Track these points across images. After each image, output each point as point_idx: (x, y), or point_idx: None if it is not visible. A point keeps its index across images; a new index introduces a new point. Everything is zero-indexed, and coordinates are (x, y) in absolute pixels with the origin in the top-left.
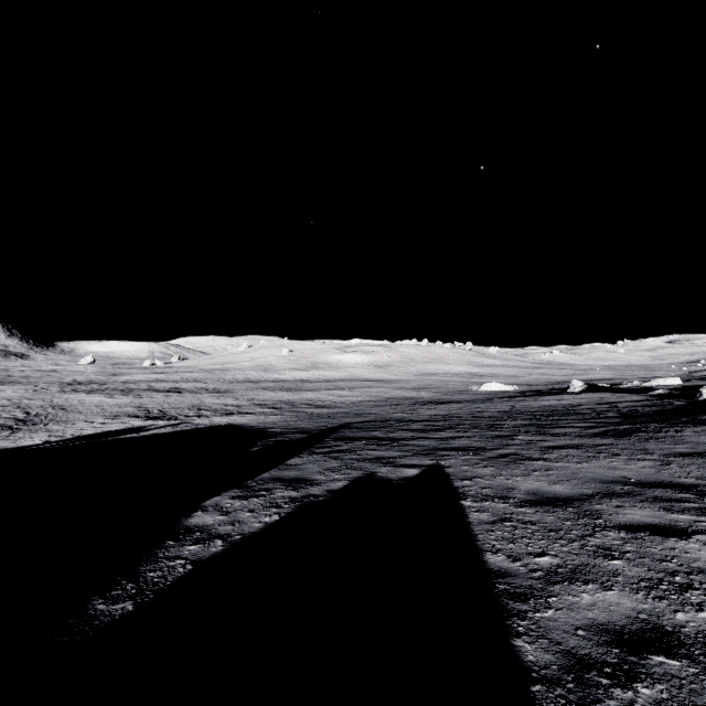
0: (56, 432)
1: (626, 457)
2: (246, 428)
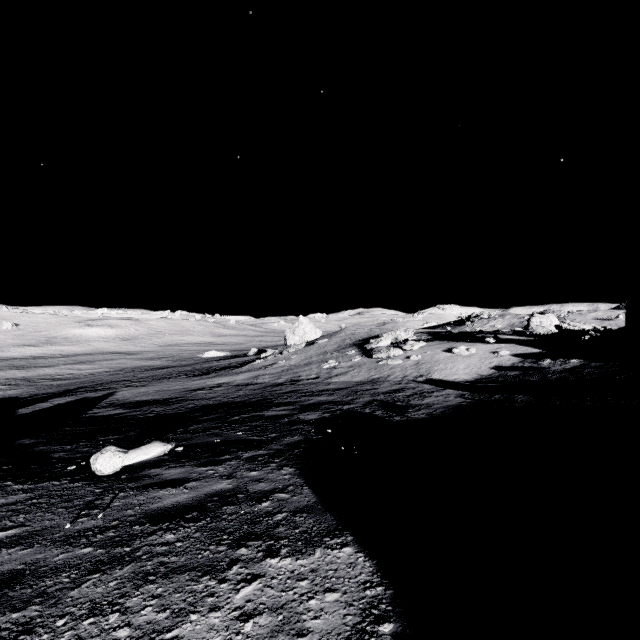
0: None
1: (179, 381)
2: None
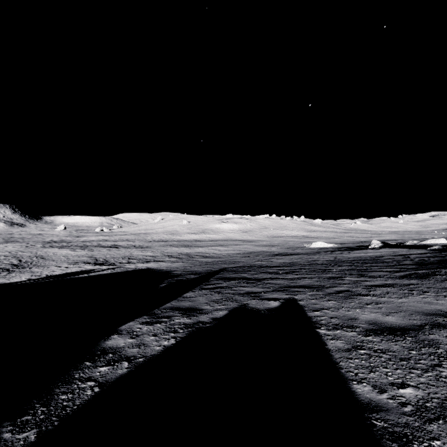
0: (36, 273)
1: (433, 294)
2: (158, 271)
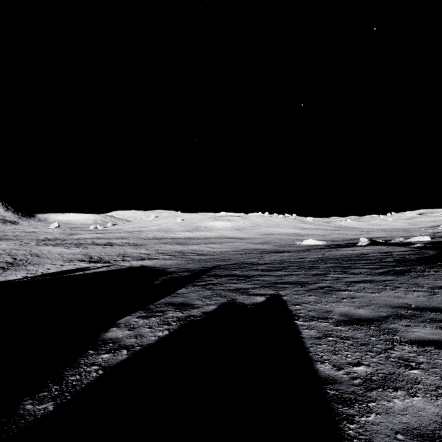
0: (32, 271)
1: (404, 289)
2: (152, 268)
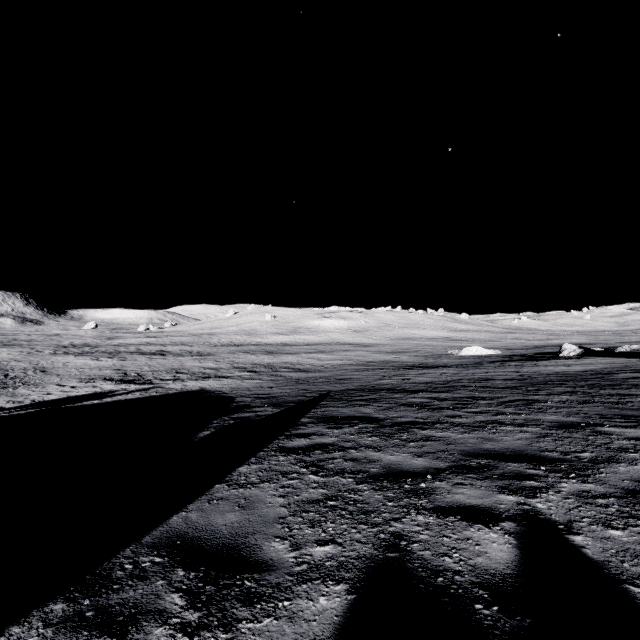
0: (19, 397)
1: None
2: (215, 396)
